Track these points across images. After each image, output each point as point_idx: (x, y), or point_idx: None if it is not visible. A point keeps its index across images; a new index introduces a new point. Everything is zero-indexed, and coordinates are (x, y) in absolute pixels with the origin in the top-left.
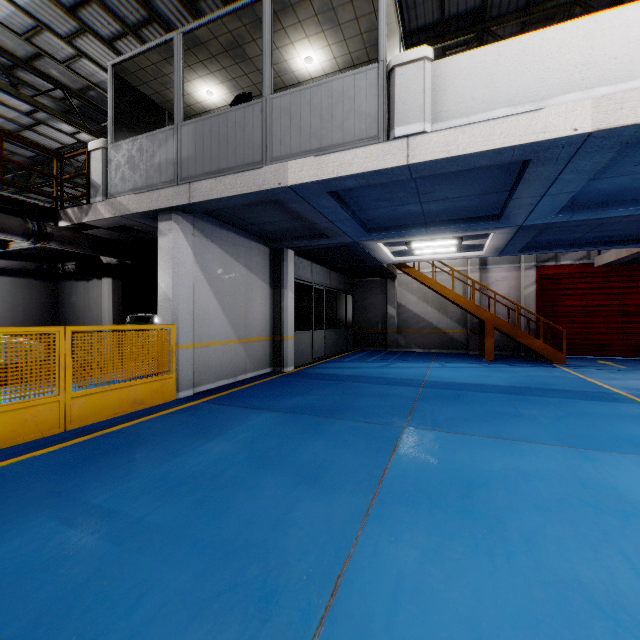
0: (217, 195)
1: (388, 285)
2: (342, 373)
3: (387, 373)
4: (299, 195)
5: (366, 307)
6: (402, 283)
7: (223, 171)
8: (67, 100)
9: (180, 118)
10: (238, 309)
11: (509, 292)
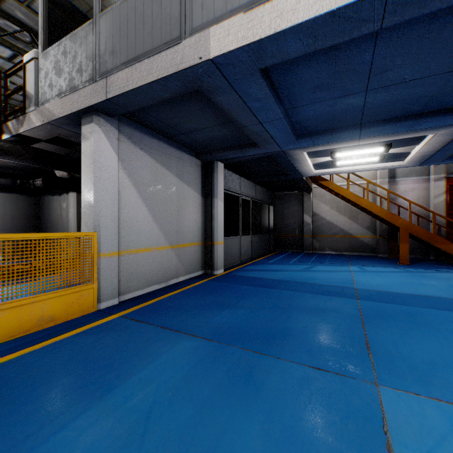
0: (132, 85)
1: (304, 197)
2: (269, 277)
3: (313, 278)
4: (225, 78)
5: (285, 216)
6: (316, 195)
7: (139, 57)
8: (34, 42)
9: (98, 9)
10: (169, 216)
11: (417, 201)
